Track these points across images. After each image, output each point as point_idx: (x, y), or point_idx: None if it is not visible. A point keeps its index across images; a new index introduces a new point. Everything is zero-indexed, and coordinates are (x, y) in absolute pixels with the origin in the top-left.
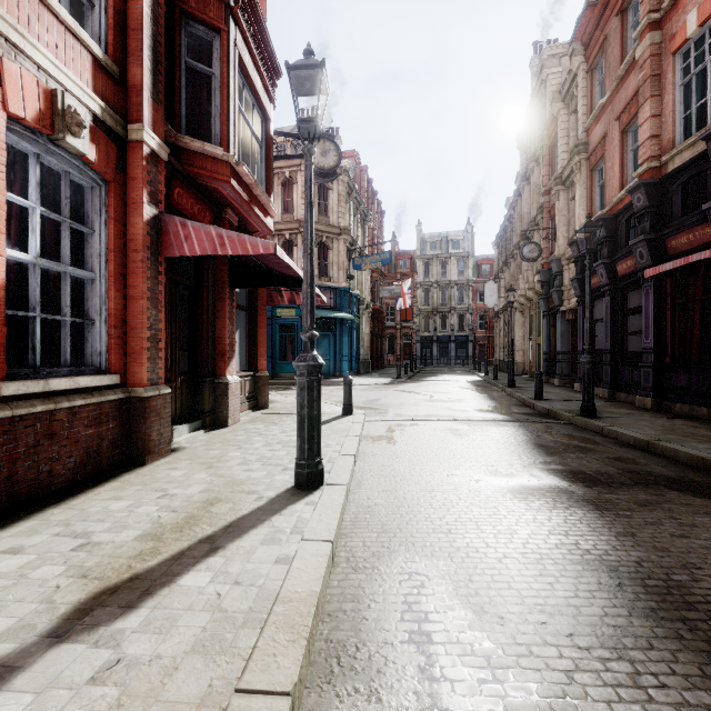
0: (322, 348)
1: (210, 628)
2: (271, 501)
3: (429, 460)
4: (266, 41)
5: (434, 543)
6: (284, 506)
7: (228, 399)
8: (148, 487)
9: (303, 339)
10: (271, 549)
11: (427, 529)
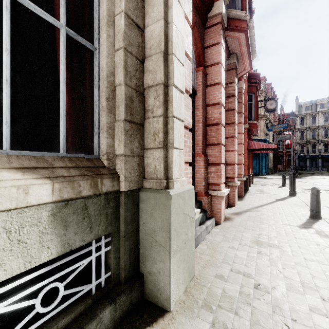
0: (253, 163)
1: (296, 202)
2: (287, 196)
3: (320, 196)
4: (259, 84)
5: (327, 203)
6: (291, 197)
7: (250, 180)
8: (257, 193)
9: (291, 167)
10: (296, 199)
11: (324, 202)
